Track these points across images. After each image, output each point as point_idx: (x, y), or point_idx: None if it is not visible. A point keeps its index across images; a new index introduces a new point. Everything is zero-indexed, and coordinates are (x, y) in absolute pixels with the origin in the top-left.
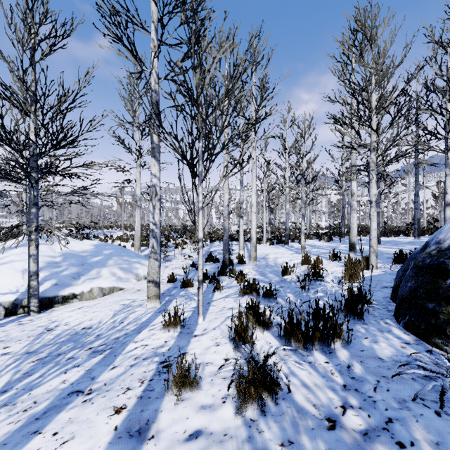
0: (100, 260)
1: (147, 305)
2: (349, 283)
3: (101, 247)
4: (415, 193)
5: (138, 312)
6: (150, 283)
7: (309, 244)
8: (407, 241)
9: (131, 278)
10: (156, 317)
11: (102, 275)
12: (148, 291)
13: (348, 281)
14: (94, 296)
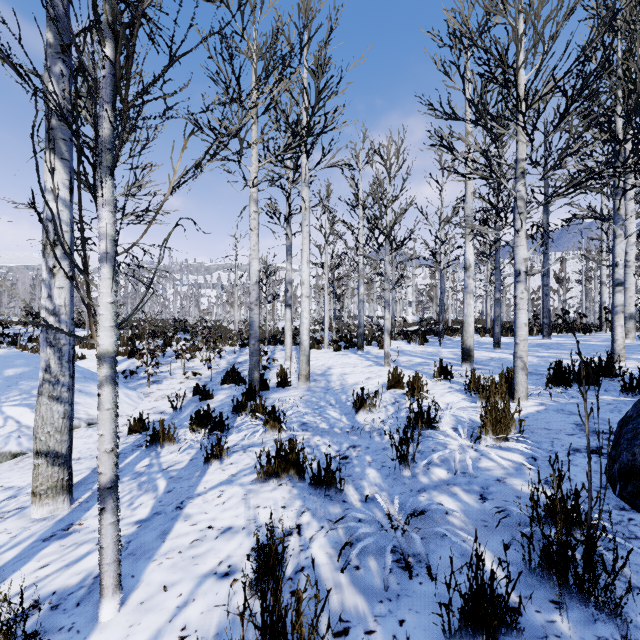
0: None
1: (31, 512)
2: (494, 440)
3: (3, 363)
4: (545, 271)
5: None
6: (38, 457)
7: (394, 348)
8: (536, 343)
9: None
10: (17, 568)
11: None
12: (35, 477)
13: (494, 436)
14: None
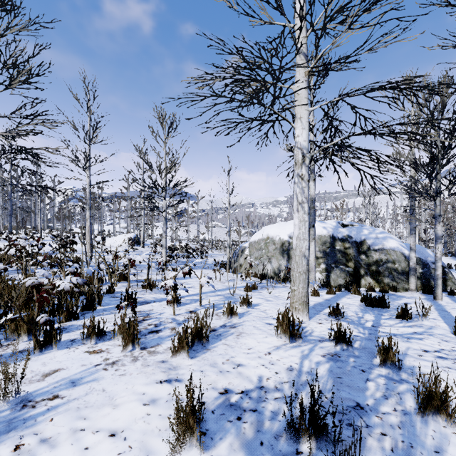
0: None
1: None
2: None
3: None
4: None
5: None
6: None
7: None
8: None
9: None
10: None
11: None
12: None
13: None
14: None
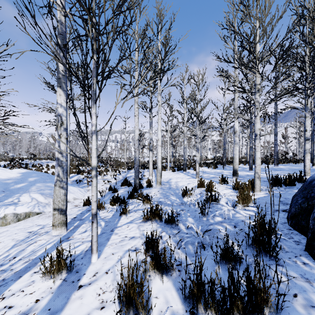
0: (23, 186)
1: (52, 233)
2: (242, 206)
3: (27, 175)
4: (275, 133)
5: (40, 242)
6: (55, 210)
7: (201, 170)
8: (270, 168)
9: (51, 202)
10: (53, 250)
11: (21, 201)
12: (53, 219)
13: (242, 205)
14: (7, 222)
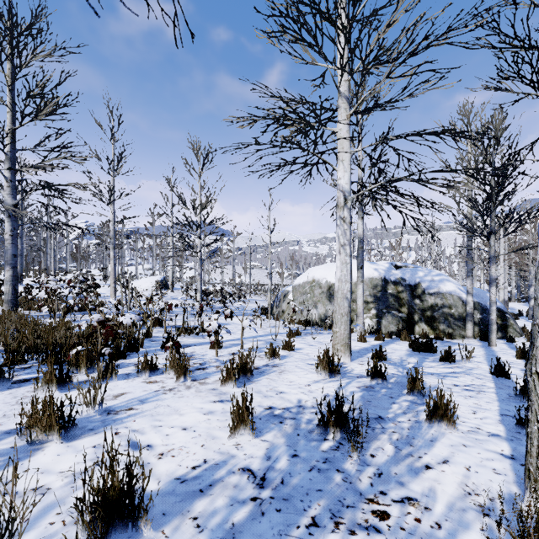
0: None
1: None
2: None
3: None
4: None
5: None
6: None
7: None
8: None
9: None
10: None
11: None
12: None
13: None
14: None
